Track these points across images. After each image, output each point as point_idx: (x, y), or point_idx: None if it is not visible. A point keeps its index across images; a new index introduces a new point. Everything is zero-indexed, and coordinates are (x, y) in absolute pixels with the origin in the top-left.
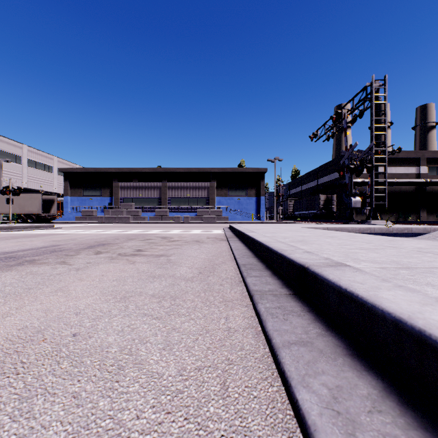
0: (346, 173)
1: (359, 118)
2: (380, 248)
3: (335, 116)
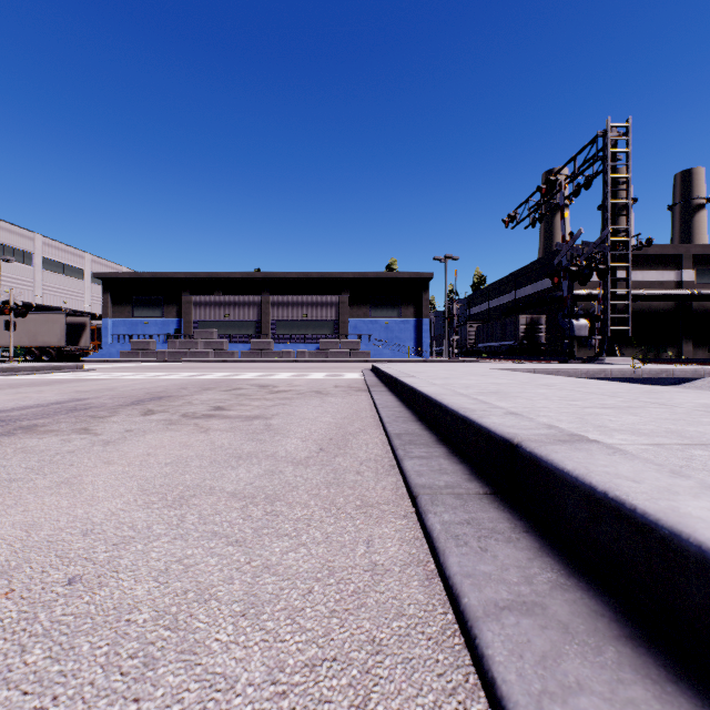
0: (564, 280)
1: (585, 189)
2: (636, 406)
3: (544, 187)
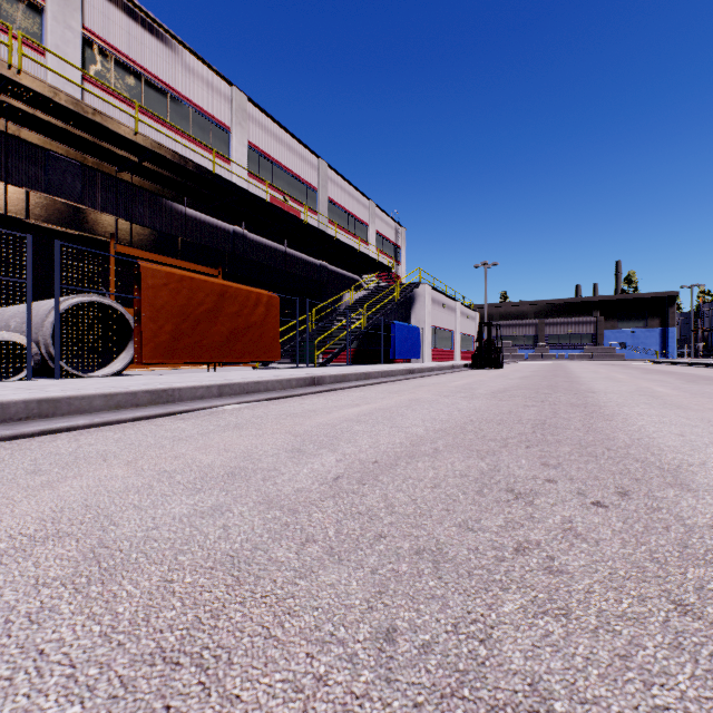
0: None
1: None
2: None
3: None
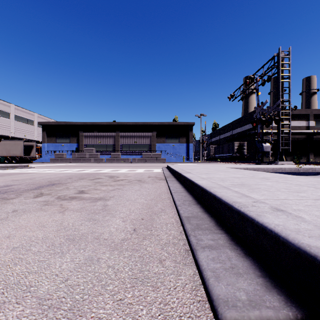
0: (258, 124)
1: (267, 82)
2: None
3: (248, 81)
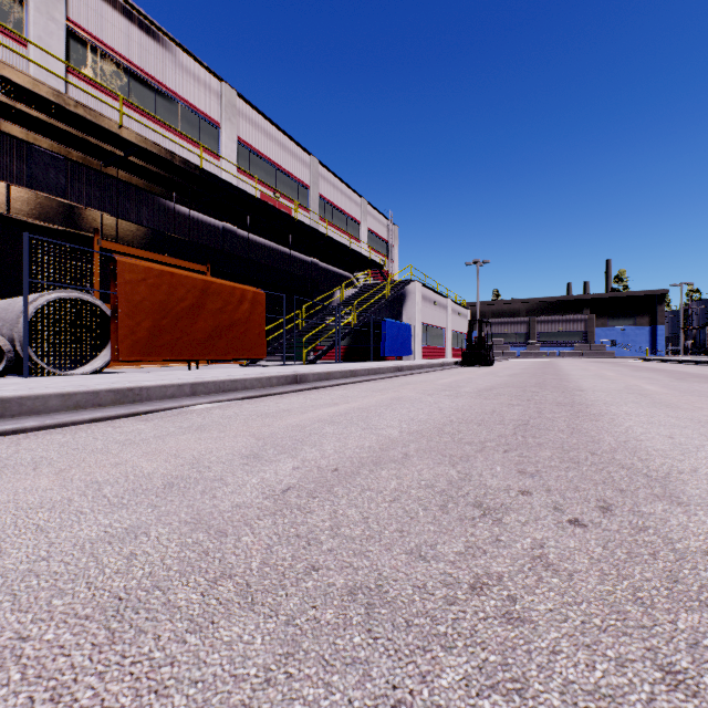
0: None
1: None
2: None
3: None
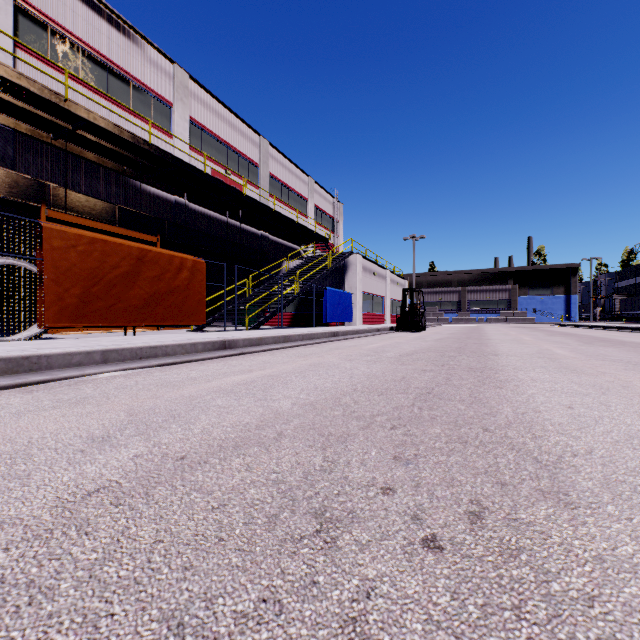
0: None
1: None
2: None
3: None
